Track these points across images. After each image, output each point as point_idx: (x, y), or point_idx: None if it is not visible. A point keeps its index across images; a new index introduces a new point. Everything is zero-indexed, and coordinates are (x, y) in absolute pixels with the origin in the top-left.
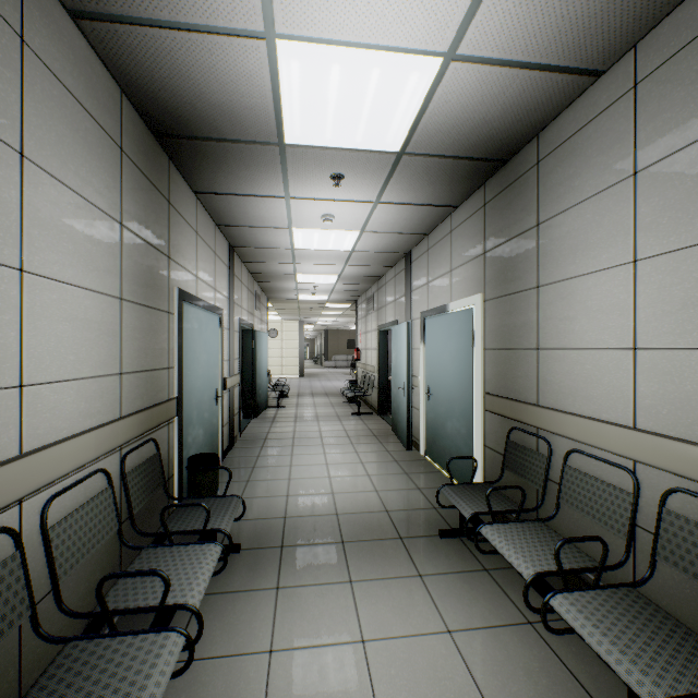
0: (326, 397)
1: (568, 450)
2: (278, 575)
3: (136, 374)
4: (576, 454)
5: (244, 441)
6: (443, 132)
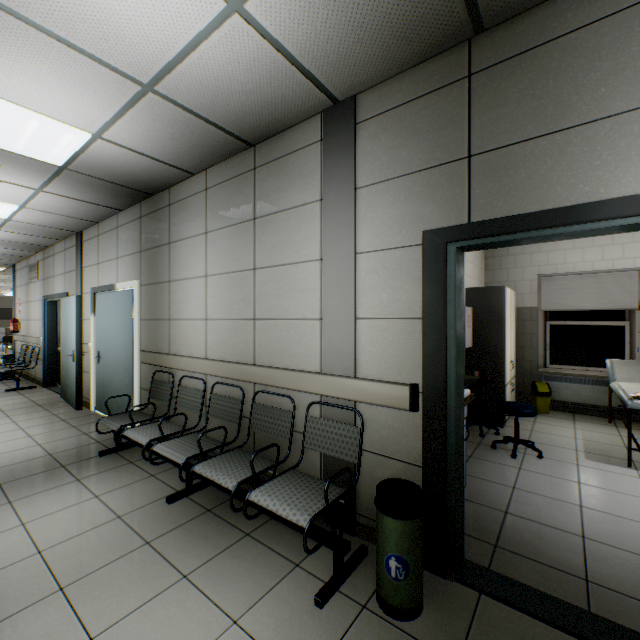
0: None
1: (182, 377)
2: None
3: None
4: (186, 378)
5: None
6: (100, 167)
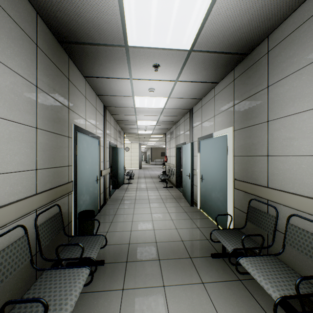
0: (151, 179)
1: (290, 215)
2: (124, 280)
3: (47, 169)
4: (295, 216)
5: (111, 200)
6: (214, 36)
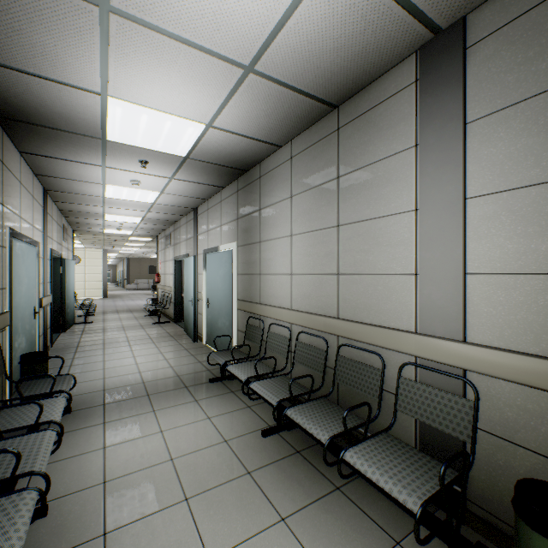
0: (131, 313)
1: (270, 324)
2: (104, 417)
3: None
4: (274, 325)
5: (57, 349)
6: (210, 153)
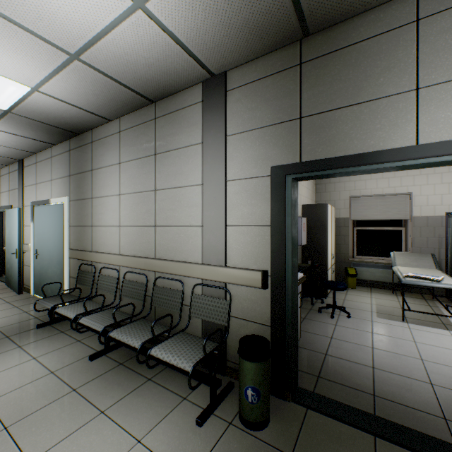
0: None
1: (101, 268)
2: None
3: None
4: (105, 269)
5: None
6: (37, 112)
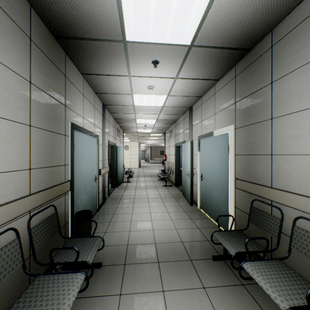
0: (150, 177)
1: (297, 217)
2: (121, 284)
3: (42, 169)
4: (301, 219)
5: (110, 199)
6: (216, 30)
